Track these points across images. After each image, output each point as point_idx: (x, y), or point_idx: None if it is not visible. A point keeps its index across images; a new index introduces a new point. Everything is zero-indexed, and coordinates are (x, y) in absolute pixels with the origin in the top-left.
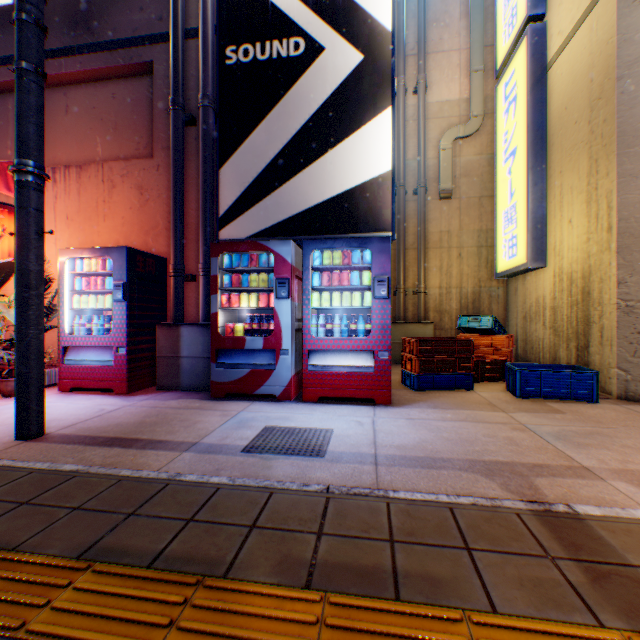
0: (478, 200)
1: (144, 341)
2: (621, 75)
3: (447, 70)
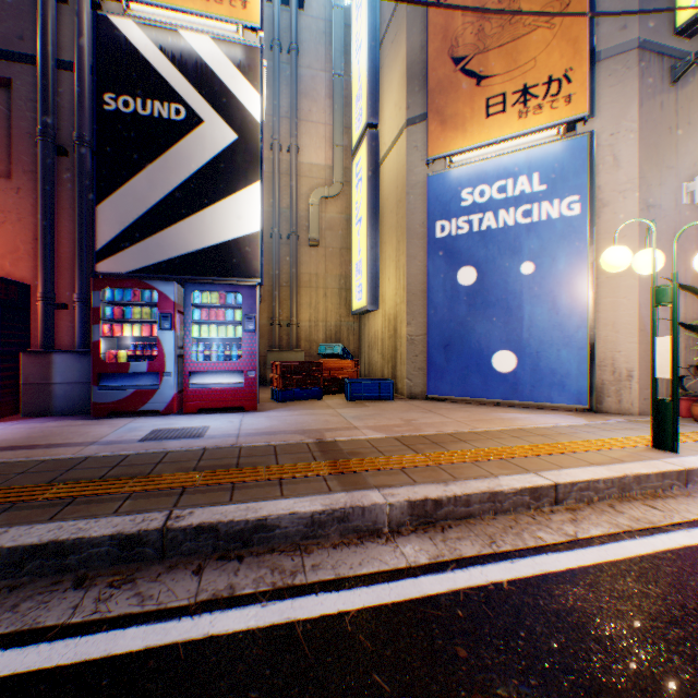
0: (340, 251)
1: (8, 369)
2: (409, 192)
3: (316, 138)
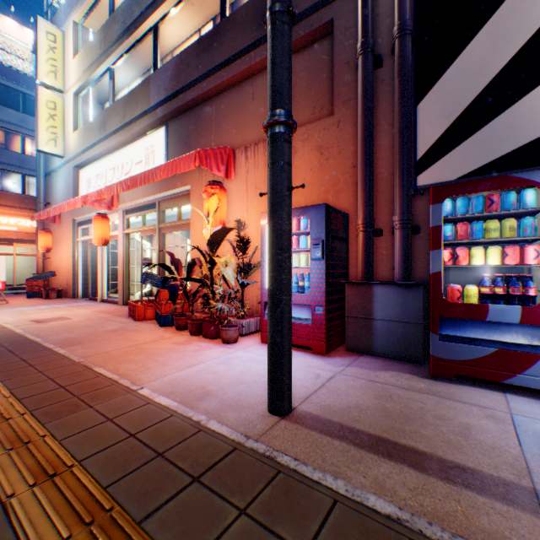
0: None
1: (334, 300)
2: None
3: None
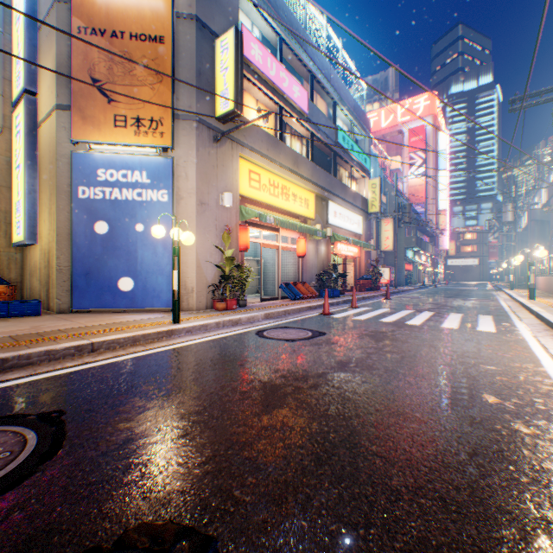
0: (0, 188)
1: None
2: (59, 159)
3: None
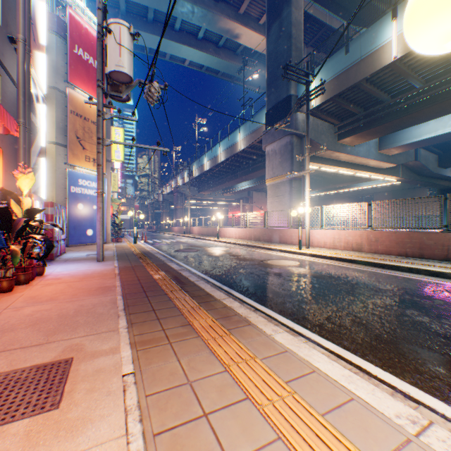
0: None
1: None
2: (58, 170)
3: None
